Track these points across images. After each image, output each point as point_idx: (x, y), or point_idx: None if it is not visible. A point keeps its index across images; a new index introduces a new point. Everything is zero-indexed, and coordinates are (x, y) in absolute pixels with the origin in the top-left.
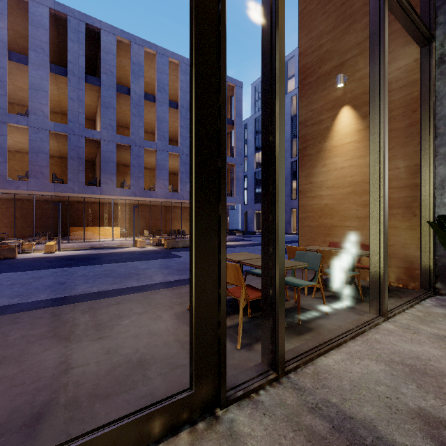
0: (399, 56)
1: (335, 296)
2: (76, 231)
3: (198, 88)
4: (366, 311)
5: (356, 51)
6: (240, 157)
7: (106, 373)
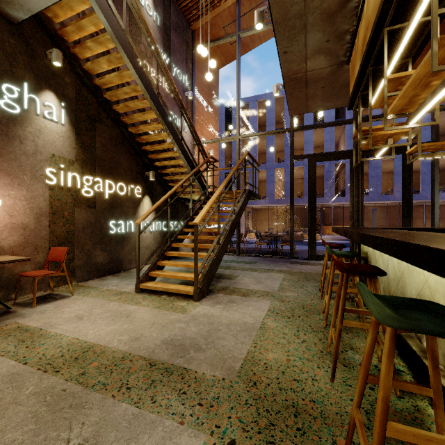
0: None
1: None
2: (325, 228)
3: (404, 193)
4: None
5: None
6: None
7: None
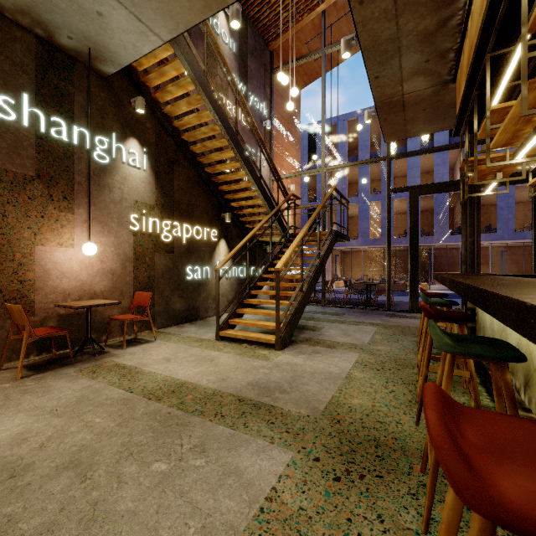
0: None
1: None
2: None
3: (535, 231)
4: None
5: None
6: None
7: None
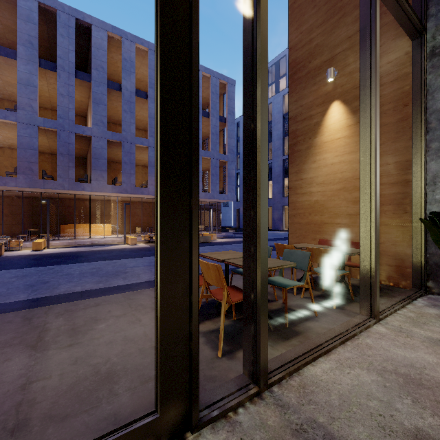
0: (390, 50)
1: (325, 296)
2: (67, 228)
3: (165, 64)
4: (356, 312)
5: (346, 45)
6: (232, 155)
7: (68, 389)
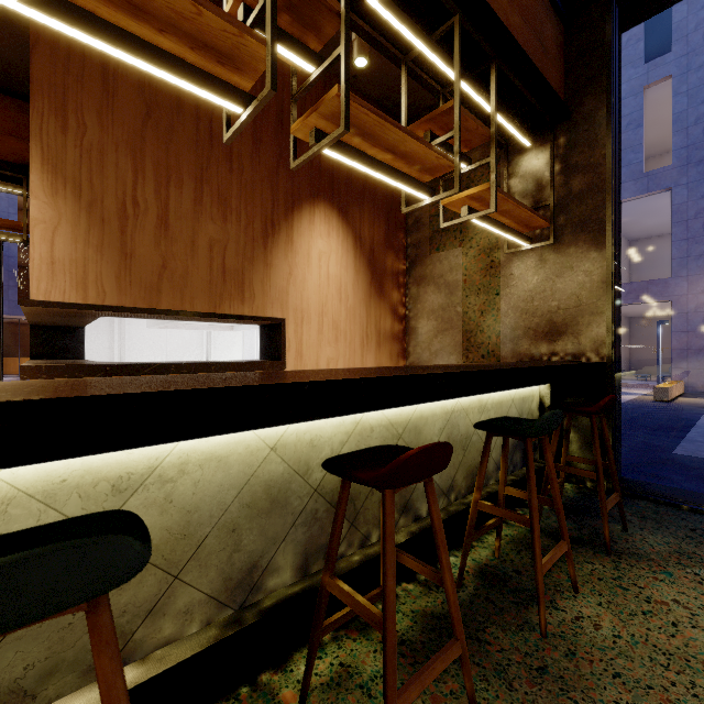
0: None
1: None
2: (10, 362)
3: None
4: None
5: None
6: None
7: None
